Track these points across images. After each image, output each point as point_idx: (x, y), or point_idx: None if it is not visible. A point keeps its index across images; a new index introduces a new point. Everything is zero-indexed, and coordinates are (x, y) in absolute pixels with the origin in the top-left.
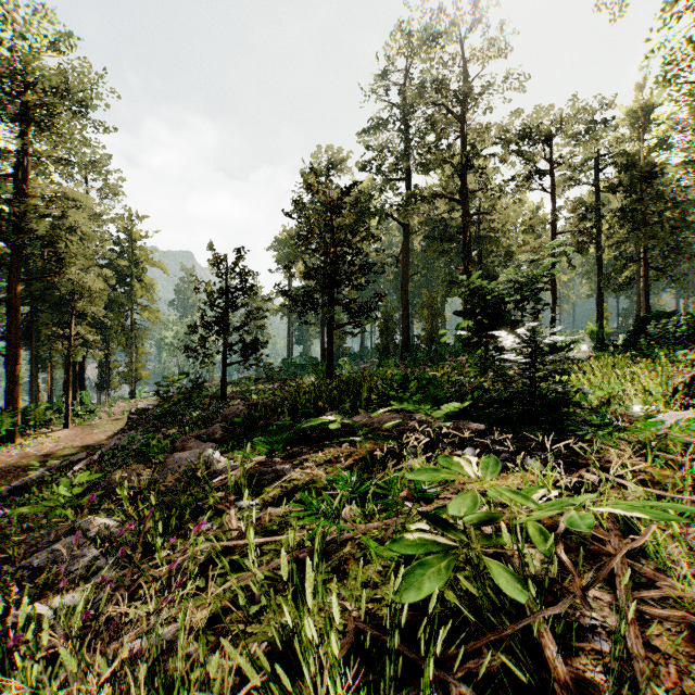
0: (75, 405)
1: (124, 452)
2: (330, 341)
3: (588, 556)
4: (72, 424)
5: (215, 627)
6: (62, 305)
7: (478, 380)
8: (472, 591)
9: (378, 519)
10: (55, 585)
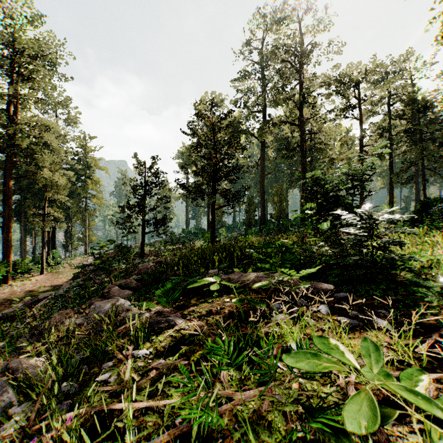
0: (48, 259)
1: (62, 299)
2: (213, 218)
3: None
4: (46, 271)
5: None
6: (40, 194)
7: (324, 248)
8: None
9: (253, 381)
10: None
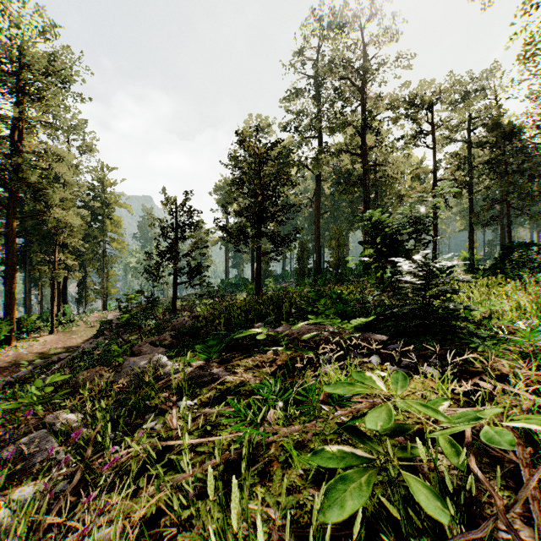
0: (59, 316)
1: (90, 356)
2: (258, 265)
3: (491, 462)
4: (56, 330)
5: (149, 532)
6: (49, 237)
7: (380, 298)
8: (394, 511)
9: (298, 421)
10: (21, 476)
